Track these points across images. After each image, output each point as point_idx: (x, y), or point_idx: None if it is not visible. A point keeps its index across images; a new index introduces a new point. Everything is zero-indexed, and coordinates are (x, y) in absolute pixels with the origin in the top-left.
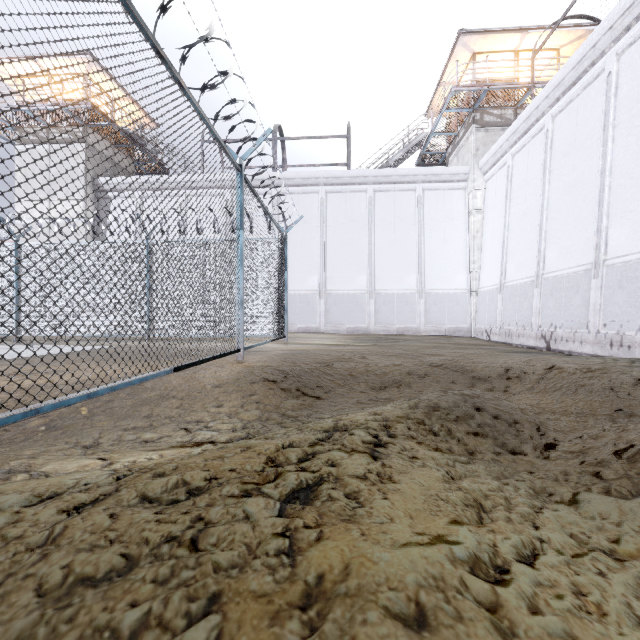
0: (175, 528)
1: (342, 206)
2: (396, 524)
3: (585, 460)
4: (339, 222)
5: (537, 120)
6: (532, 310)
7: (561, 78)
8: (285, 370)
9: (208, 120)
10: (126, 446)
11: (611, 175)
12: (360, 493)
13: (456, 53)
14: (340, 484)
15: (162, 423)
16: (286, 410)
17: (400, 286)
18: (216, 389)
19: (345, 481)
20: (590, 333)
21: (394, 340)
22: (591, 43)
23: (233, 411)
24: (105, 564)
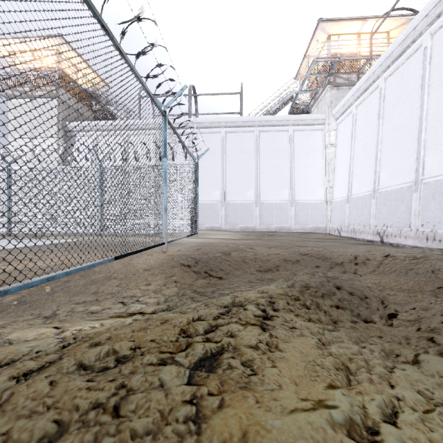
0: (102, 395)
1: (237, 142)
2: (284, 391)
3: (420, 327)
4: (235, 153)
5: (374, 81)
6: (370, 214)
7: (391, 51)
8: (196, 258)
9: (141, 77)
10: (76, 316)
11: (427, 119)
12: (253, 361)
13: (316, 35)
14: (237, 353)
15: (105, 298)
16: (197, 287)
17: (277, 198)
18: (146, 272)
19: (241, 351)
20: (412, 231)
21: (273, 235)
22: (412, 26)
23: (158, 288)
24: (39, 431)
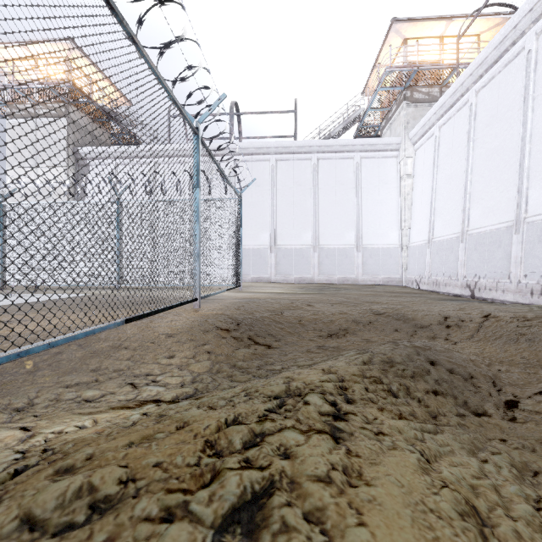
0: None
1: (290, 172)
2: None
3: None
4: (287, 186)
5: (462, 95)
6: (458, 262)
7: (484, 57)
8: (238, 319)
9: (163, 80)
10: (61, 408)
11: (531, 142)
12: (325, 512)
13: (389, 39)
14: (297, 494)
15: (109, 377)
16: (237, 360)
17: (340, 241)
18: (169, 339)
19: (303, 489)
20: (512, 283)
21: (336, 289)
22: (512, 24)
23: (184, 362)
24: None
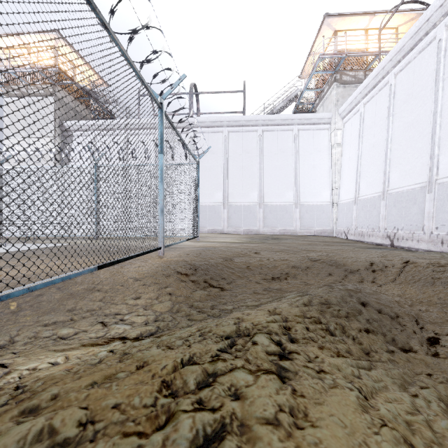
0: None
1: (240, 142)
2: None
3: None
4: (237, 153)
5: (383, 77)
6: (379, 217)
7: (402, 45)
8: (195, 264)
9: (132, 61)
10: (38, 345)
11: (441, 116)
12: None
13: (322, 31)
14: (247, 438)
15: (82, 317)
16: (194, 301)
17: (282, 199)
18: (137, 282)
19: (253, 432)
20: (425, 234)
21: (278, 239)
22: (425, 18)
23: (149, 303)
24: None
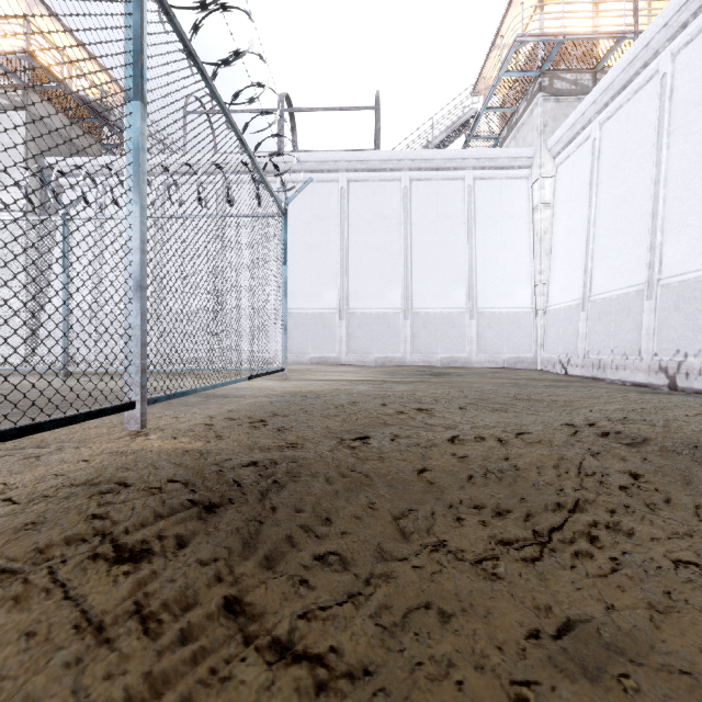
0: None
1: (369, 199)
2: None
3: None
4: (365, 220)
5: (645, 65)
6: (640, 332)
7: None
8: (224, 476)
9: None
10: None
11: None
12: None
13: None
14: None
15: None
16: None
17: (445, 303)
18: None
19: None
20: None
21: (444, 374)
22: None
23: None
24: None
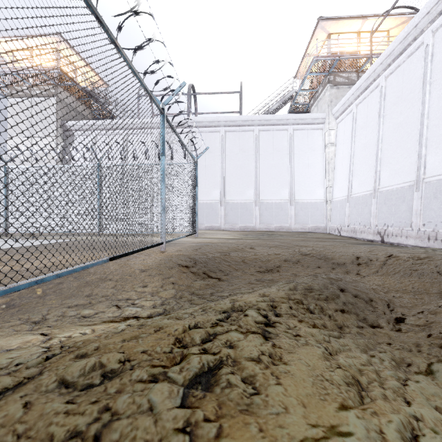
0: (82, 421)
1: (236, 141)
2: (291, 415)
3: (431, 333)
4: (234, 152)
5: (374, 80)
6: (371, 214)
7: (392, 50)
8: (195, 258)
9: (138, 73)
10: (67, 321)
11: (428, 118)
12: (255, 377)
13: (316, 34)
14: (237, 368)
15: (99, 301)
16: (195, 289)
17: (277, 197)
18: (143, 273)
19: (242, 365)
20: (413, 230)
21: (273, 235)
22: (414, 24)
23: (155, 290)
24: None
